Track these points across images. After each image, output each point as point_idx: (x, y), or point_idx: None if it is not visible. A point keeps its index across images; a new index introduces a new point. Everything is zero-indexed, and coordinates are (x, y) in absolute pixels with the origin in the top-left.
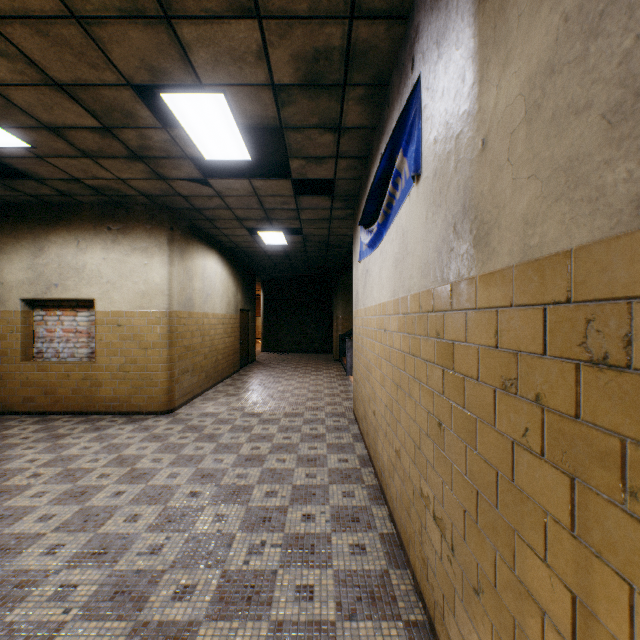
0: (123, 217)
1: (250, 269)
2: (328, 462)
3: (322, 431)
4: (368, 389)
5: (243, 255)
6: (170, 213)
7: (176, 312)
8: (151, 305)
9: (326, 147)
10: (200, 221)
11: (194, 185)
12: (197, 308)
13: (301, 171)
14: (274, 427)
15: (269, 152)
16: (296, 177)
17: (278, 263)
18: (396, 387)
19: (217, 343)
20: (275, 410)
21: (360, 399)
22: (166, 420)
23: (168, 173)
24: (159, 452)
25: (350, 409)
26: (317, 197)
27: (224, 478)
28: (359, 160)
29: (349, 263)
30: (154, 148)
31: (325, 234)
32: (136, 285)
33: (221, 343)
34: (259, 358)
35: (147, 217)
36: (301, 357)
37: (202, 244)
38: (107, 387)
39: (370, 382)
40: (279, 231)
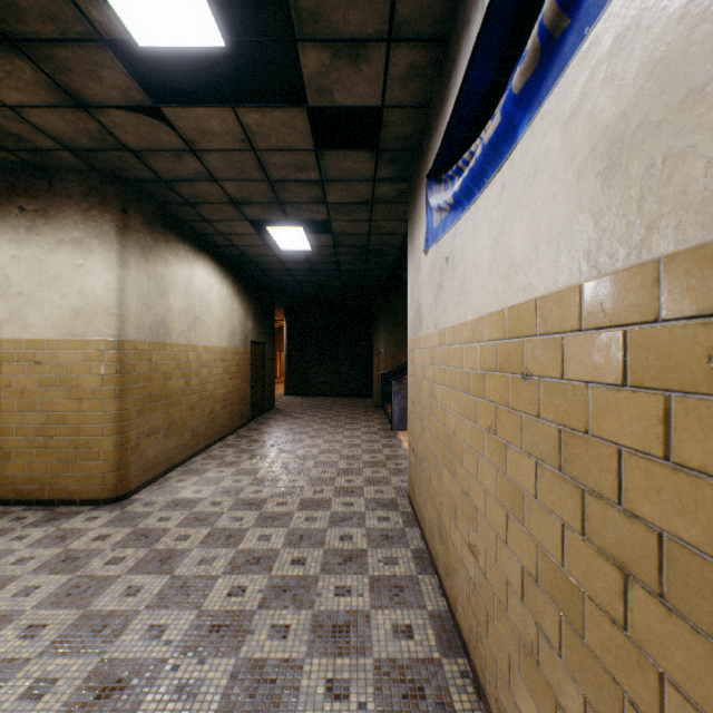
0: (44, 190)
1: (266, 290)
2: (373, 638)
3: (360, 543)
4: (450, 486)
5: (254, 269)
6: (121, 186)
7: (133, 342)
8: (88, 330)
9: (369, 4)
10: (178, 207)
11: (141, 122)
12: (176, 337)
13: (323, 84)
14: (280, 533)
15: (267, 58)
16: (315, 101)
17: (302, 281)
18: (616, 572)
19: (213, 387)
20: (287, 494)
21: (426, 490)
22: (107, 516)
23: (84, 89)
24: (51, 604)
25: (403, 492)
26: (352, 153)
27: (145, 700)
28: (431, 49)
29: (395, 281)
30: (25, 8)
31: (364, 232)
32: (65, 299)
33: (220, 387)
34: (279, 404)
35: (82, 190)
36: (333, 403)
37: (185, 244)
38: (18, 461)
39: (457, 476)
40: (298, 226)
